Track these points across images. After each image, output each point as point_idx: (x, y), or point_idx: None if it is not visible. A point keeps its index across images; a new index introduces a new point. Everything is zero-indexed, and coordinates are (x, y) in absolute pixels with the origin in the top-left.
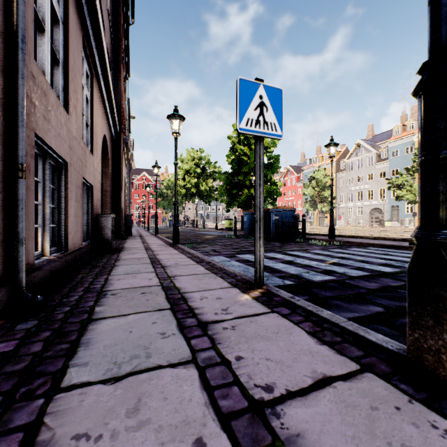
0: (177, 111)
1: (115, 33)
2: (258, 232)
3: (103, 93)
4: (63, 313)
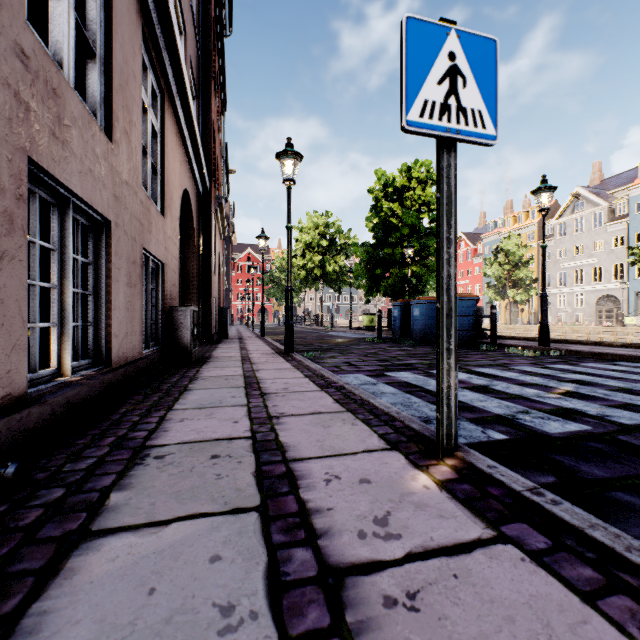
0: (291, 146)
1: (204, 44)
2: (444, 338)
3: (182, 124)
4: (42, 508)
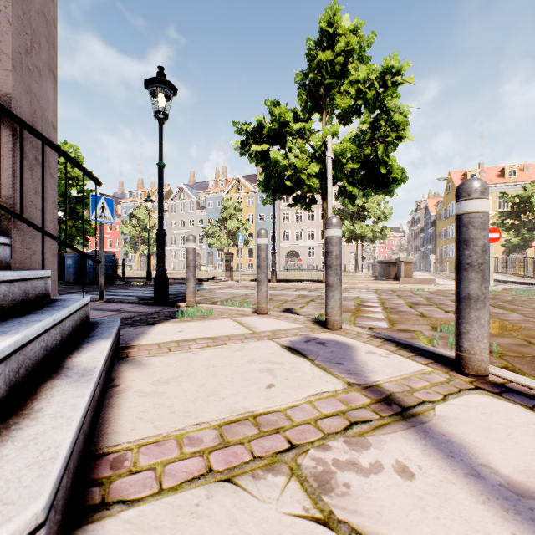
0: None
1: None
2: (101, 271)
3: None
4: None
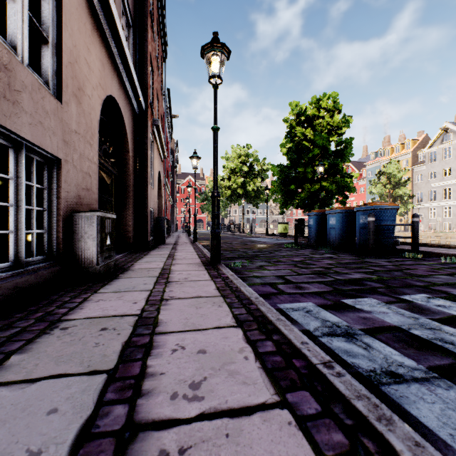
0: (217, 40)
1: None
2: None
3: (99, 16)
4: None
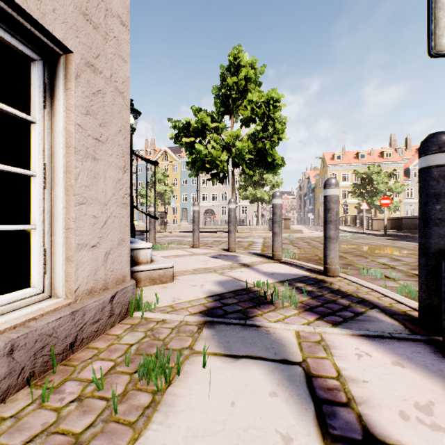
0: None
1: None
2: None
3: None
4: None
